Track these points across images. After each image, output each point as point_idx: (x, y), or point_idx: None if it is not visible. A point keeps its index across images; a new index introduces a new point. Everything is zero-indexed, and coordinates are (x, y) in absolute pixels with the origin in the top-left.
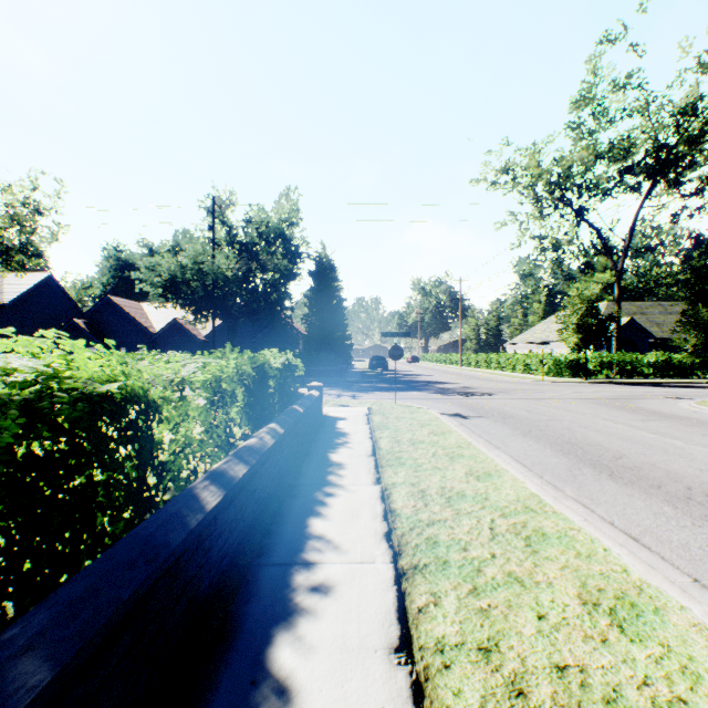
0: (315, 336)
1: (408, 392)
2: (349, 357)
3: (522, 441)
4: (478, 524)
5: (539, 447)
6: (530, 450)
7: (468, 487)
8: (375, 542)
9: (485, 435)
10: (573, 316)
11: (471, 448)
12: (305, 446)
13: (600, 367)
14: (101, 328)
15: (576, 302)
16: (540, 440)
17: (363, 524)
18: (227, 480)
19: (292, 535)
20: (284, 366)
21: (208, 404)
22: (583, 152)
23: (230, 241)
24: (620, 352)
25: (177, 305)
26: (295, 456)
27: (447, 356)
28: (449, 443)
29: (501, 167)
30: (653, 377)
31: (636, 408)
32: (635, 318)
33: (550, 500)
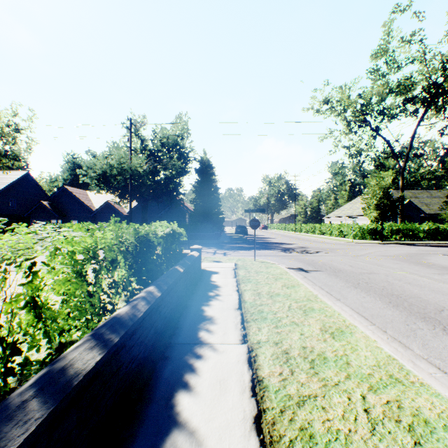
0: (199, 212)
1: (262, 250)
2: (221, 226)
3: (356, 293)
4: (351, 404)
5: (371, 299)
6: (365, 302)
7: (327, 347)
8: (244, 436)
9: (324, 287)
10: (373, 199)
11: (319, 301)
12: (185, 299)
13: (390, 233)
14: (59, 207)
15: (376, 189)
16: (369, 292)
17: (231, 403)
18: (65, 381)
19: (154, 422)
20: (170, 234)
21: (78, 275)
22: (379, 88)
23: (143, 149)
24: (403, 223)
25: (107, 192)
26: (175, 309)
27: (286, 225)
28: (300, 295)
29: (323, 99)
30: (426, 240)
31: (429, 264)
32: (411, 200)
33: (410, 366)
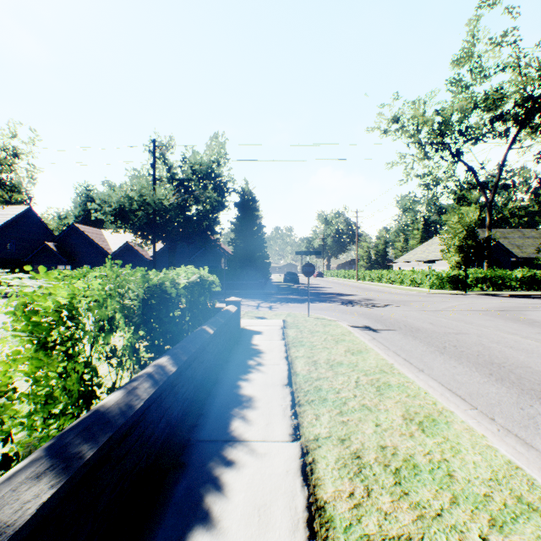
0: (240, 256)
1: (318, 303)
2: (267, 273)
3: (443, 361)
4: None
5: (465, 369)
6: (457, 374)
7: (416, 447)
8: None
9: (401, 352)
10: (455, 239)
11: (396, 373)
12: (216, 370)
13: (475, 281)
14: (68, 249)
15: (458, 227)
16: (461, 360)
17: None
18: None
19: None
20: (198, 283)
21: (40, 347)
22: (461, 103)
23: (170, 178)
24: (490, 269)
25: (125, 230)
26: (201, 385)
27: (345, 272)
28: (370, 365)
29: (392, 117)
30: (520, 290)
31: (530, 320)
32: (499, 241)
33: None
